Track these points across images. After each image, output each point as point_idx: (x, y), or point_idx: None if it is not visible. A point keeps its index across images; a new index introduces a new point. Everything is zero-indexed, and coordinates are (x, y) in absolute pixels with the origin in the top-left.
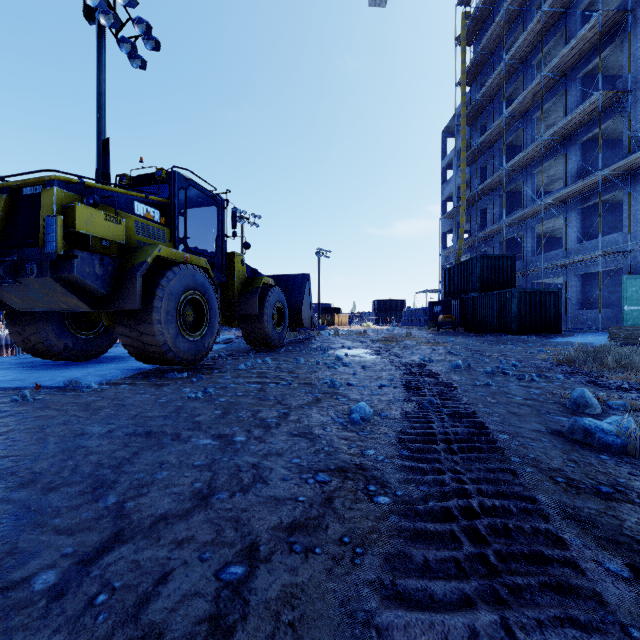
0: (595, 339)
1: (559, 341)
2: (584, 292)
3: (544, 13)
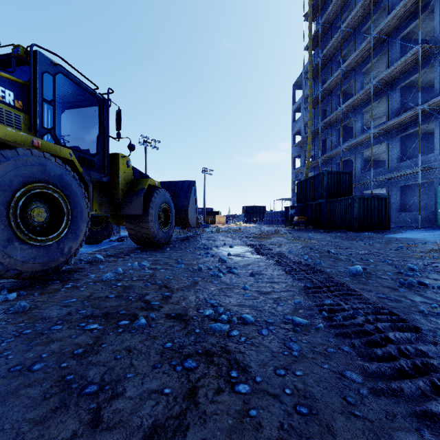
0: (423, 235)
1: (399, 237)
2: (401, 199)
3: None
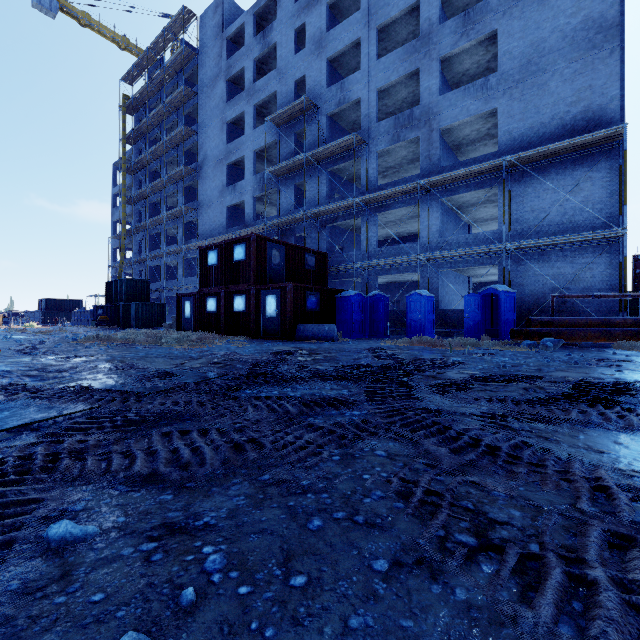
0: None
1: None
2: None
3: (166, 141)
